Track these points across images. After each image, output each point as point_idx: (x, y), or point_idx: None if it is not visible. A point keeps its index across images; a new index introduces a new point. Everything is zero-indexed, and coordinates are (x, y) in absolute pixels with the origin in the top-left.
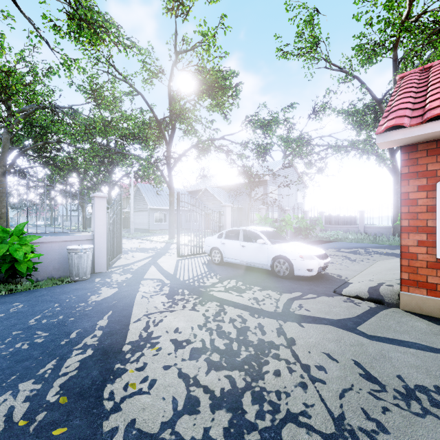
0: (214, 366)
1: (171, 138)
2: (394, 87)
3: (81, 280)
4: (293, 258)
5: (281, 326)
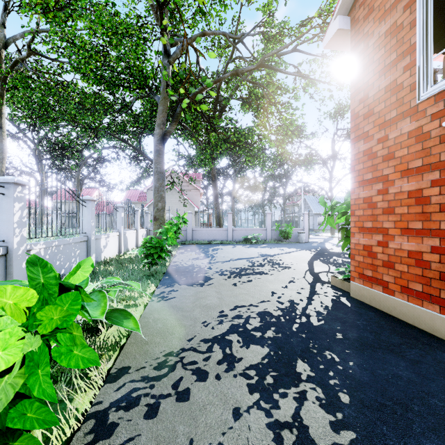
0: (348, 251)
1: (332, 169)
2: None
3: (302, 243)
4: None
5: None
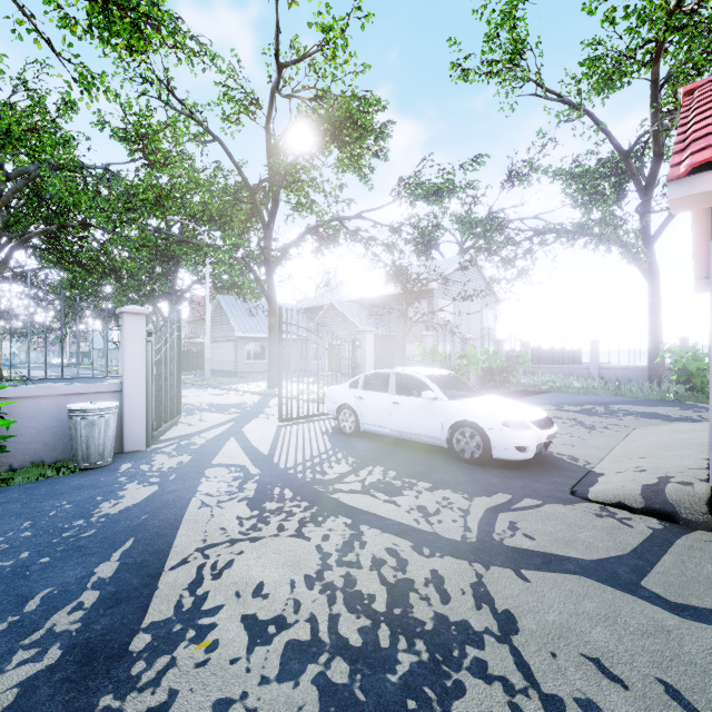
0: (336, 700)
1: (272, 217)
2: (652, 129)
3: (94, 467)
4: (489, 427)
5: (480, 578)
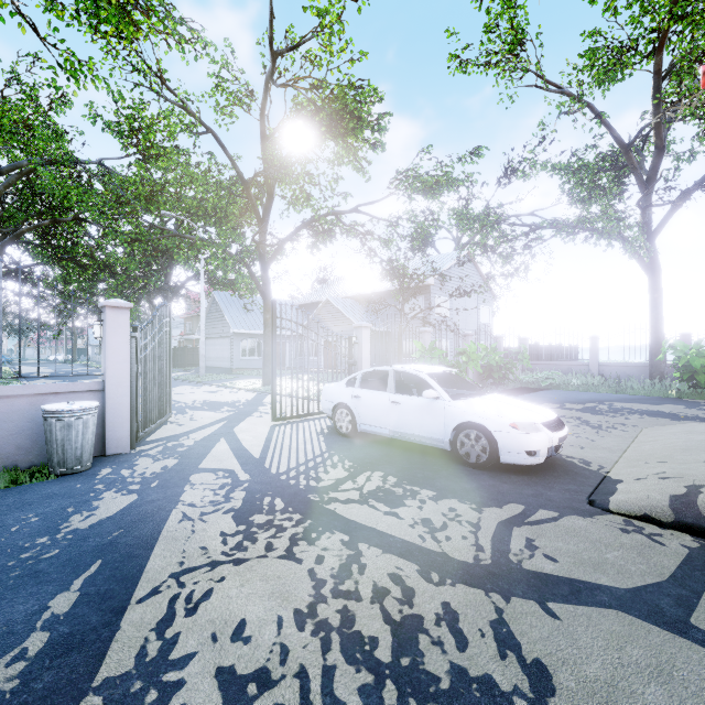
0: None
1: (267, 211)
2: (655, 121)
3: (71, 472)
4: (497, 429)
5: (501, 613)
